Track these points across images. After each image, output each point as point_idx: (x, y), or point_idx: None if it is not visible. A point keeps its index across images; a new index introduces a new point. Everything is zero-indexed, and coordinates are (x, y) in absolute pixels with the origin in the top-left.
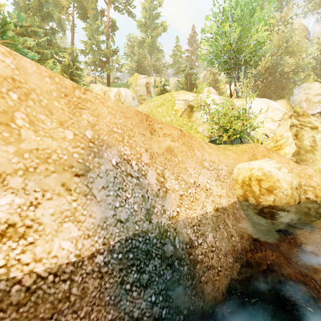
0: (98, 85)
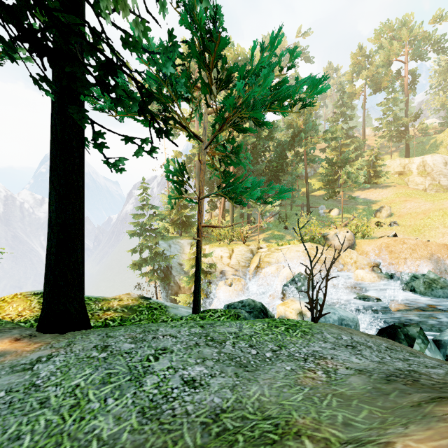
0: (395, 160)
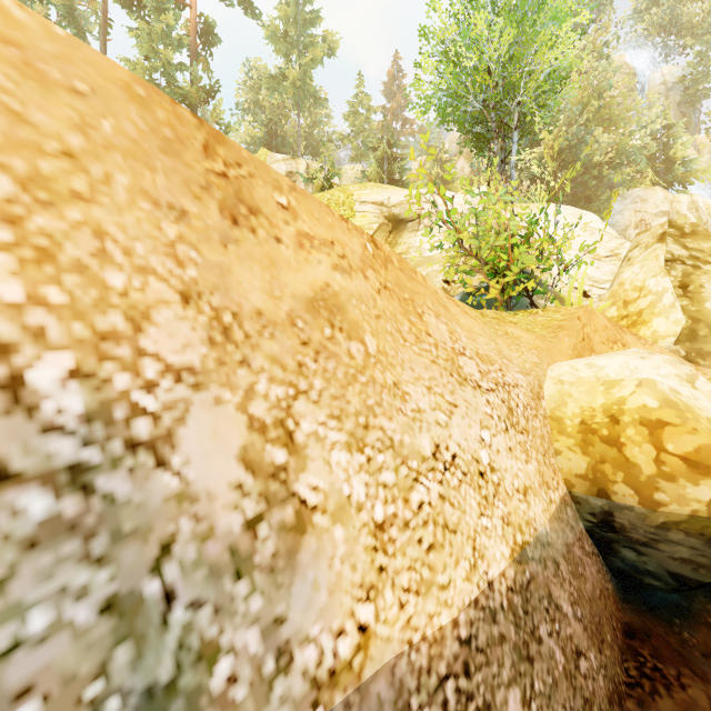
0: None
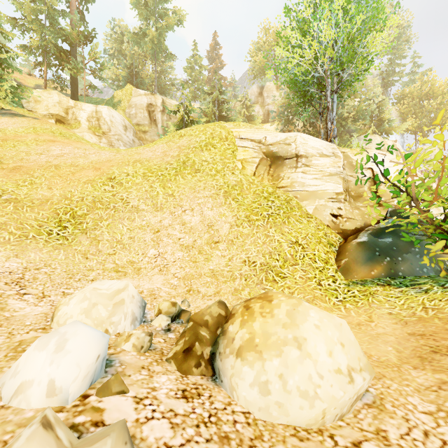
0: (51, 93)
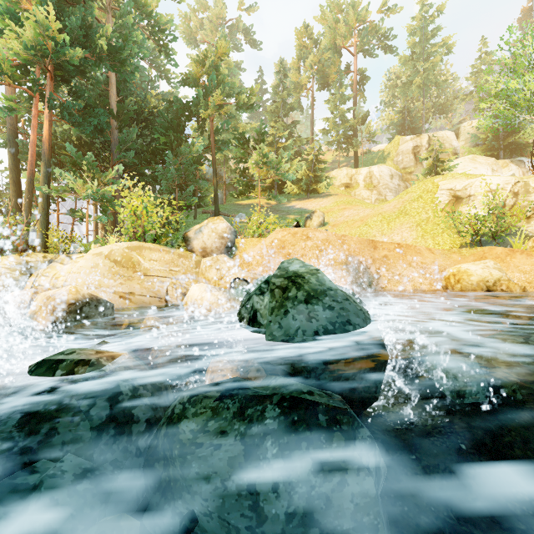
0: (342, 170)
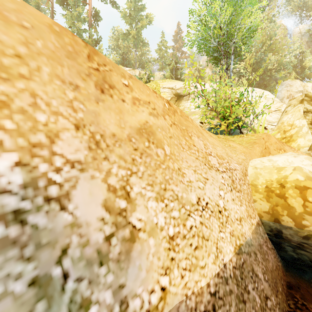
0: None
